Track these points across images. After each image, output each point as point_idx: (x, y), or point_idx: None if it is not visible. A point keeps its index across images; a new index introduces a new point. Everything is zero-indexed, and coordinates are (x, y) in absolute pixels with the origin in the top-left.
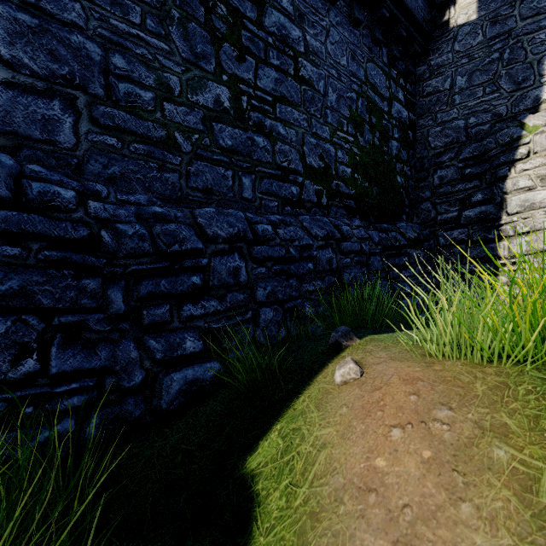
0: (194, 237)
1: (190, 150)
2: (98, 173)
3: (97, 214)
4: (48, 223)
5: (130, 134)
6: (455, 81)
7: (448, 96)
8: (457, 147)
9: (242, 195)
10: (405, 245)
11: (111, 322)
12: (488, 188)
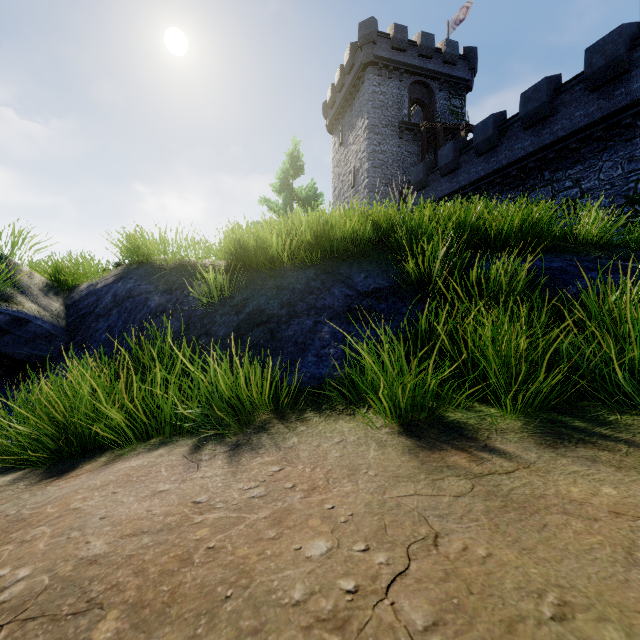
0: None
1: None
2: None
3: None
4: None
5: None
6: None
7: None
8: None
9: None
10: None
11: None
12: None
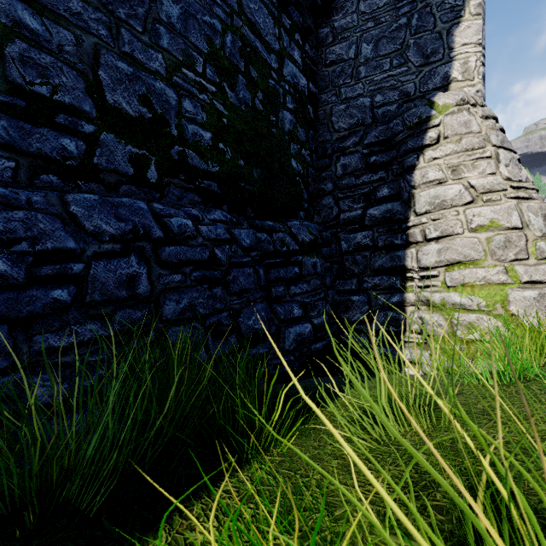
0: None
1: None
2: None
3: None
4: None
5: None
6: (361, 49)
7: (353, 67)
8: (363, 130)
9: None
10: (296, 250)
11: None
12: (395, 181)
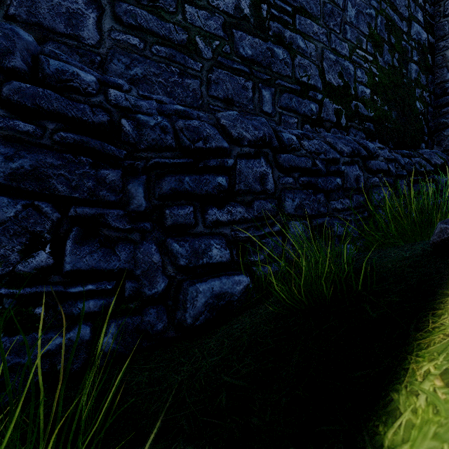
0: (219, 136)
1: (211, 57)
2: (121, 73)
3: (118, 102)
4: (64, 102)
5: (151, 35)
6: None
7: None
8: None
9: (262, 109)
10: (431, 171)
11: (131, 221)
12: None
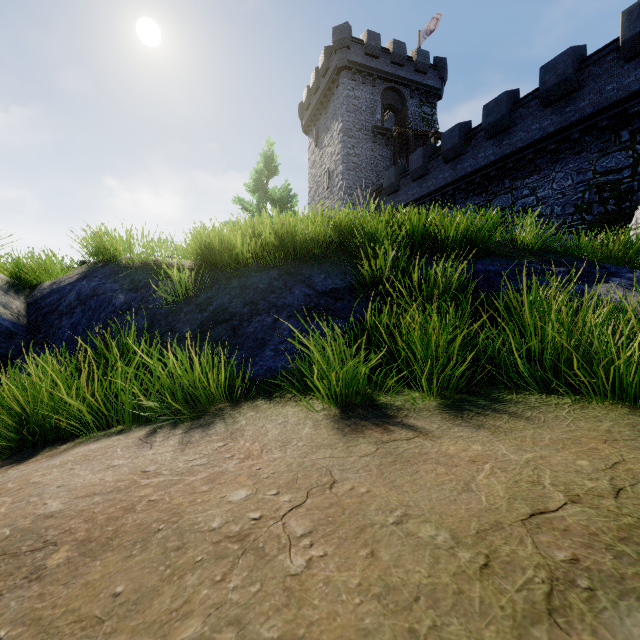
0: None
1: None
2: None
3: None
4: None
5: None
6: None
7: None
8: None
9: None
10: None
11: None
12: None
